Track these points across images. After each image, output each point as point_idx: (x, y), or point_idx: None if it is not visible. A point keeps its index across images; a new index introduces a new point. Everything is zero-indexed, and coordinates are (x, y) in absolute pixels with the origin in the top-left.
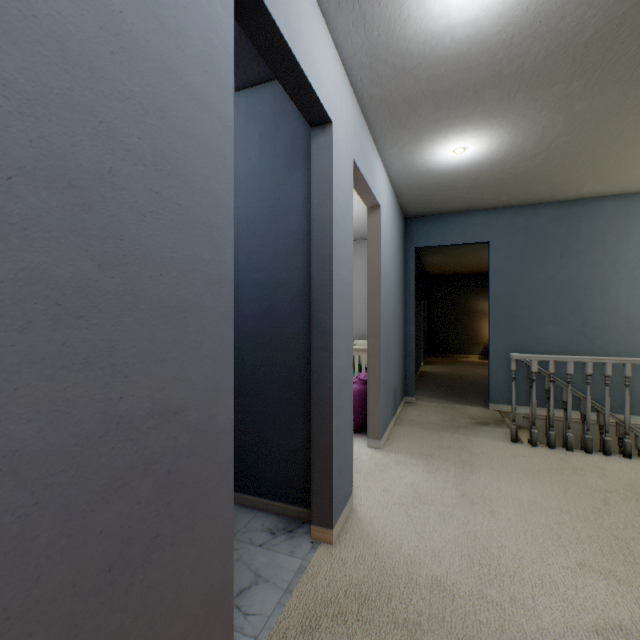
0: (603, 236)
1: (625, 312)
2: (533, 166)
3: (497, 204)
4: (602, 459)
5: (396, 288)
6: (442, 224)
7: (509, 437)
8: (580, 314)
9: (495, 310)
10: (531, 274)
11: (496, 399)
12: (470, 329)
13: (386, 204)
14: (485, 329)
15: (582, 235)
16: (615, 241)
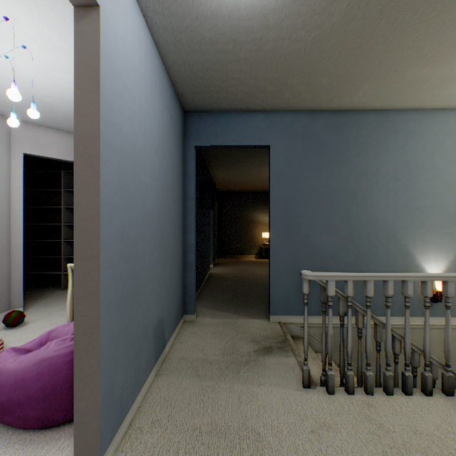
0: (367, 148)
1: (384, 220)
2: (328, 30)
3: (278, 104)
4: (410, 406)
5: (164, 185)
6: (224, 122)
7: (299, 376)
8: (349, 222)
9: (276, 217)
10: (308, 181)
11: (277, 310)
12: (249, 235)
13: (129, 34)
14: (260, 235)
15: (350, 145)
16: (376, 153)
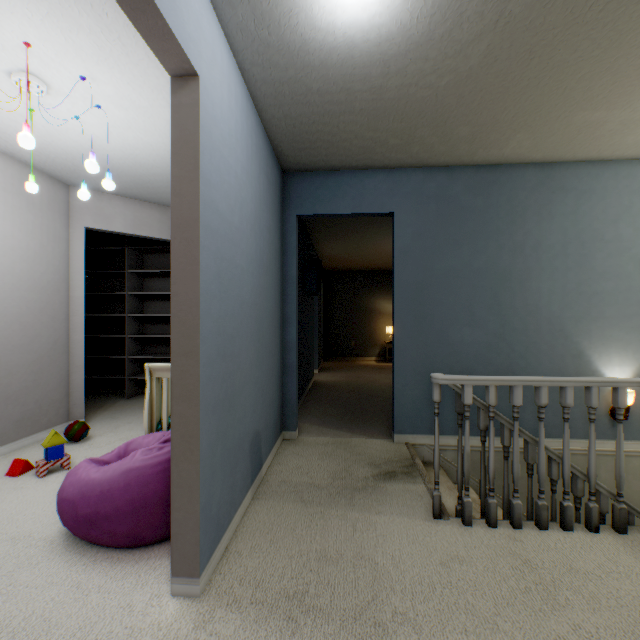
0: (524, 214)
1: (547, 310)
2: (465, 73)
3: (405, 159)
4: (567, 543)
5: (261, 268)
6: (334, 184)
7: (429, 505)
8: (500, 312)
9: (401, 306)
10: (444, 259)
11: (403, 427)
12: (368, 330)
13: (225, 96)
14: (382, 329)
15: (502, 211)
16: (537, 221)
